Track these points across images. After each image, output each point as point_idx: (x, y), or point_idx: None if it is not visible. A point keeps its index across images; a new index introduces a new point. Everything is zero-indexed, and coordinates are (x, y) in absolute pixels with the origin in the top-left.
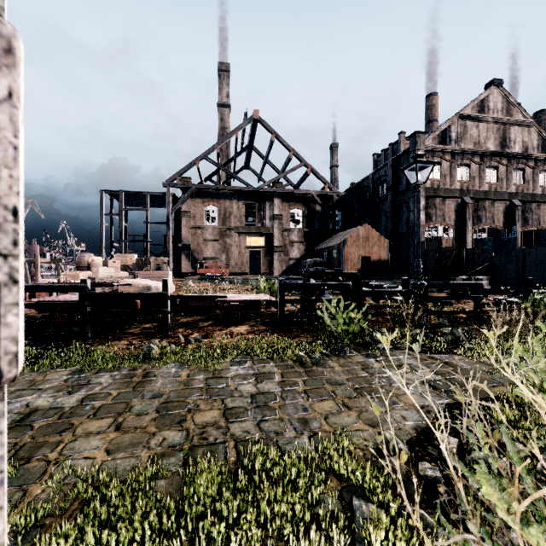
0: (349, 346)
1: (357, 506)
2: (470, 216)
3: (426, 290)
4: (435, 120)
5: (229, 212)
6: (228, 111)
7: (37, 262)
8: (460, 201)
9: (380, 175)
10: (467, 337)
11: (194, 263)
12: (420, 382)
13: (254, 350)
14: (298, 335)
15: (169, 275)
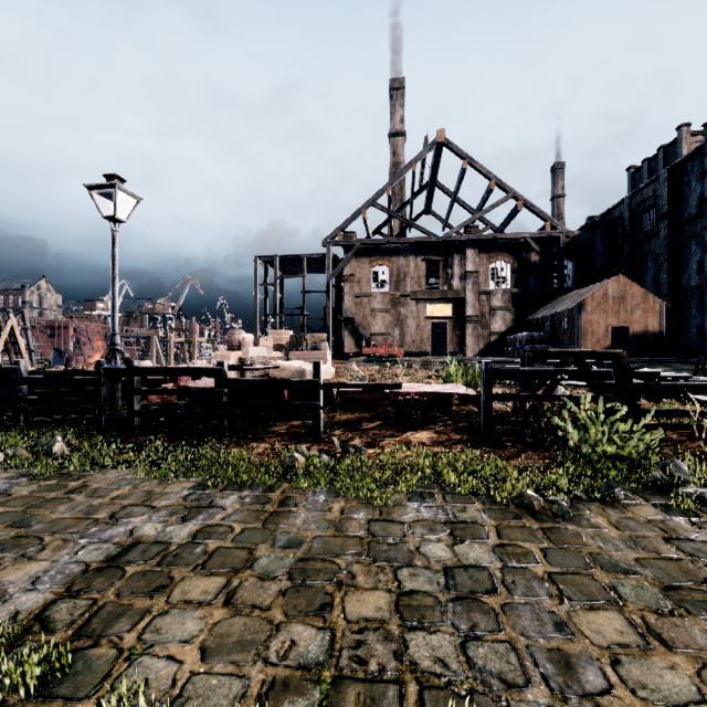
0: (619, 484)
1: None
2: None
3: None
4: None
5: (403, 272)
6: (402, 140)
7: (195, 341)
8: None
9: (645, 197)
10: None
11: (360, 340)
12: None
13: (445, 475)
14: (516, 454)
15: (327, 355)
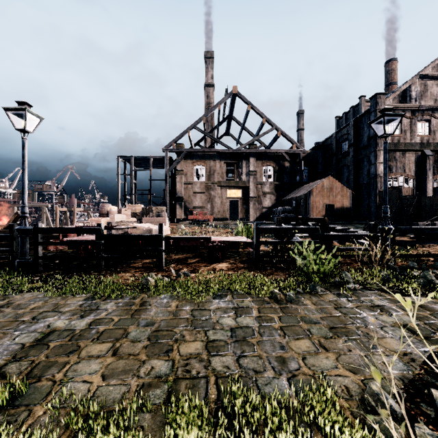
0: (320, 285)
1: None
2: (430, 166)
3: (393, 234)
4: (394, 83)
5: (213, 169)
6: (212, 89)
7: (74, 211)
8: (420, 154)
9: (343, 134)
10: None
11: (186, 211)
12: (397, 325)
13: (233, 285)
14: (271, 273)
15: (166, 220)
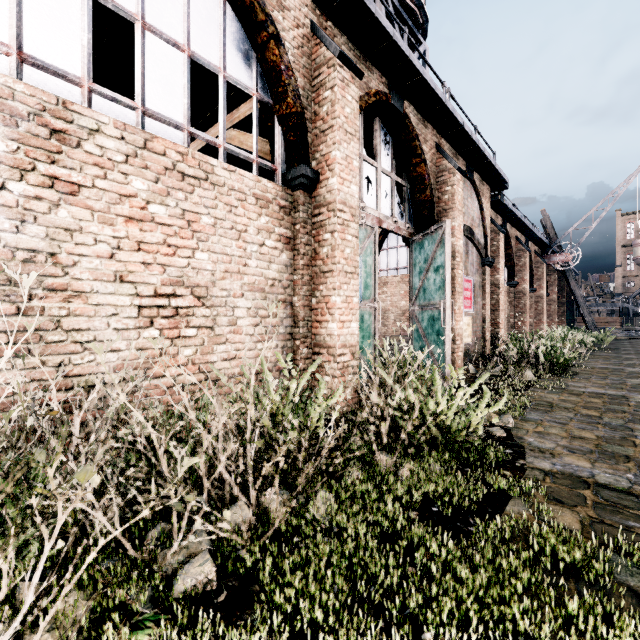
0: None
1: None
2: None
3: None
4: None
5: None
6: None
7: None
8: None
9: None
10: None
11: None
12: (633, 491)
13: None
14: None
15: None
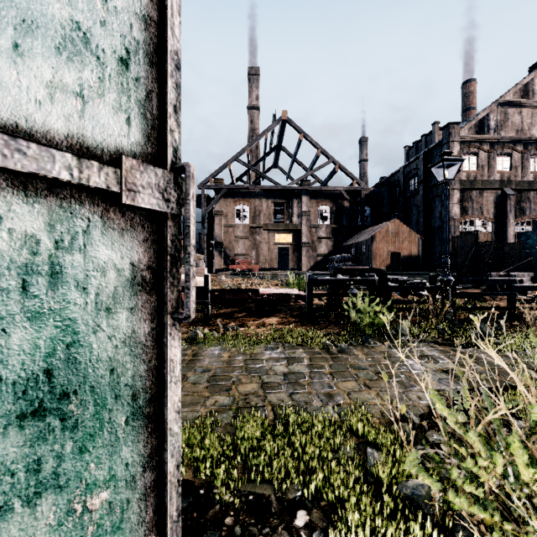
0: (373, 338)
1: (369, 452)
2: (511, 208)
3: (454, 286)
4: (473, 108)
5: (258, 210)
6: (257, 113)
7: None
8: (500, 193)
9: (411, 168)
10: (496, 333)
11: (226, 259)
12: (439, 371)
13: (285, 338)
14: (325, 327)
15: (205, 270)
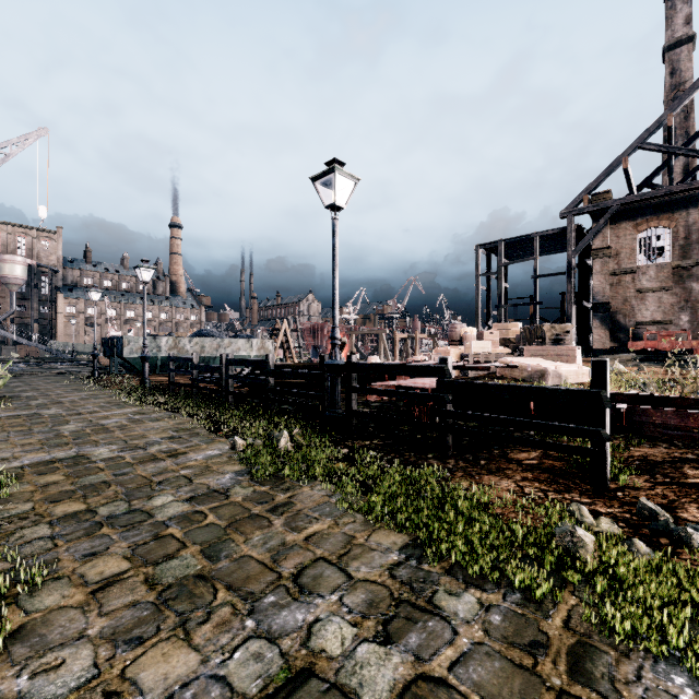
0: None
1: None
2: None
3: None
4: None
5: (697, 230)
6: (687, 49)
7: (416, 338)
8: None
9: None
10: None
11: (617, 332)
12: None
13: None
14: None
15: (576, 351)
